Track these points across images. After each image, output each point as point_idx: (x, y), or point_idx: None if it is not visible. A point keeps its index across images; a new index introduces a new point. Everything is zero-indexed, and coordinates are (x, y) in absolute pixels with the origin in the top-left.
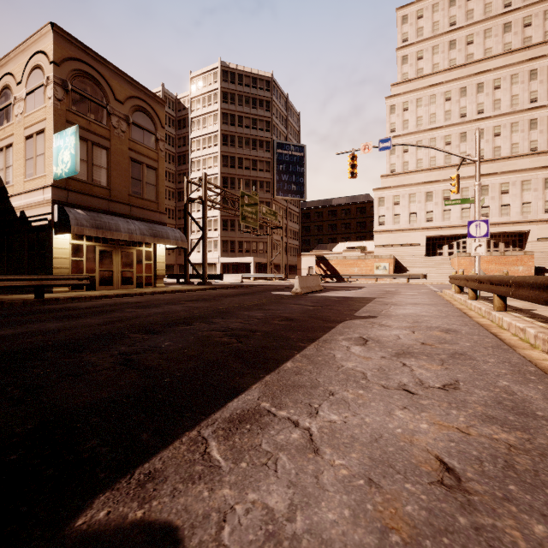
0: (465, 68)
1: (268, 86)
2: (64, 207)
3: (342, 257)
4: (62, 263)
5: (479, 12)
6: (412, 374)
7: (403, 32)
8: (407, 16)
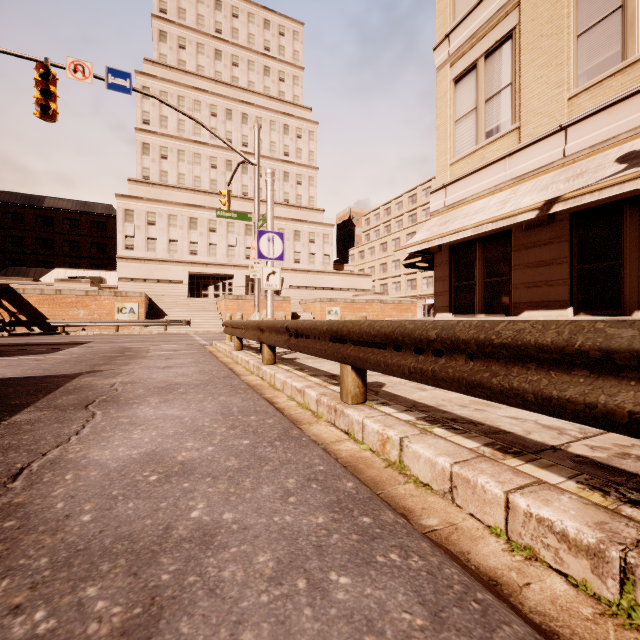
0: (231, 90)
1: None
2: None
3: (53, 290)
4: None
5: (243, 37)
6: None
7: None
8: None
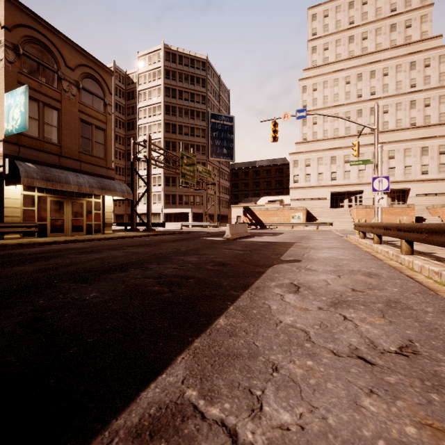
0: (361, 59)
1: (204, 66)
2: (15, 161)
3: (264, 208)
4: (14, 212)
5: (371, 14)
6: (358, 332)
7: (313, 28)
8: (316, 15)
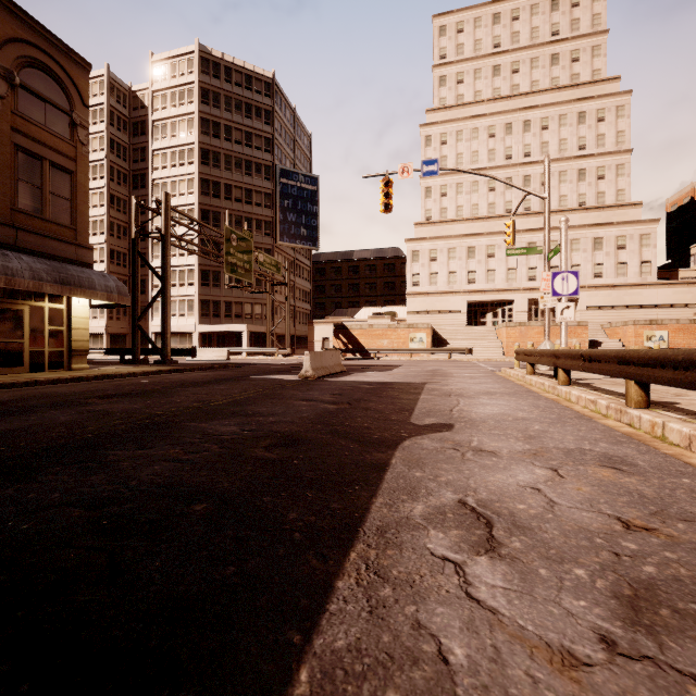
0: (510, 101)
1: (268, 89)
2: None
3: (367, 325)
4: None
5: (525, 36)
6: None
7: (441, 47)
8: (445, 27)
